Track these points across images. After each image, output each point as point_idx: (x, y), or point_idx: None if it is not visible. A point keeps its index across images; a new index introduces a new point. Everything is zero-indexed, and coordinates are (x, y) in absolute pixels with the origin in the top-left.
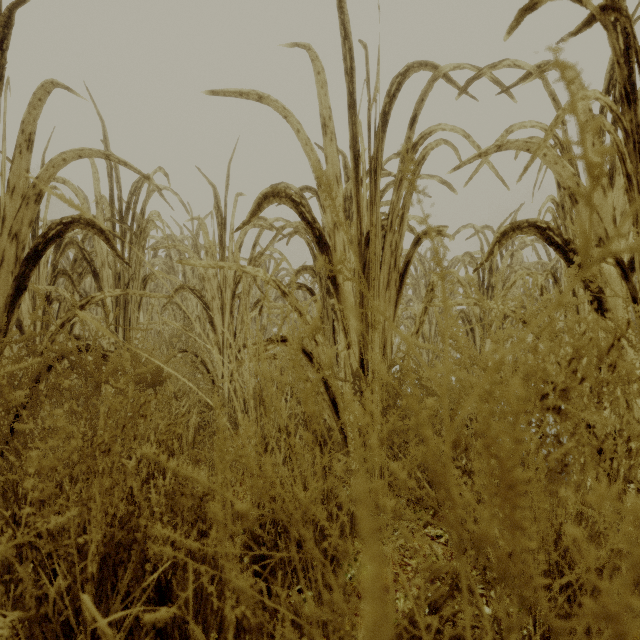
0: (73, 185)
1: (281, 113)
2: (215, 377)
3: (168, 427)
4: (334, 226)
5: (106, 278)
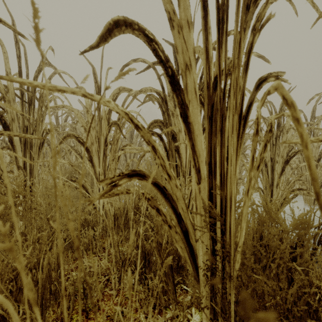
0: None
1: None
2: None
3: None
4: (185, 67)
5: (15, 129)
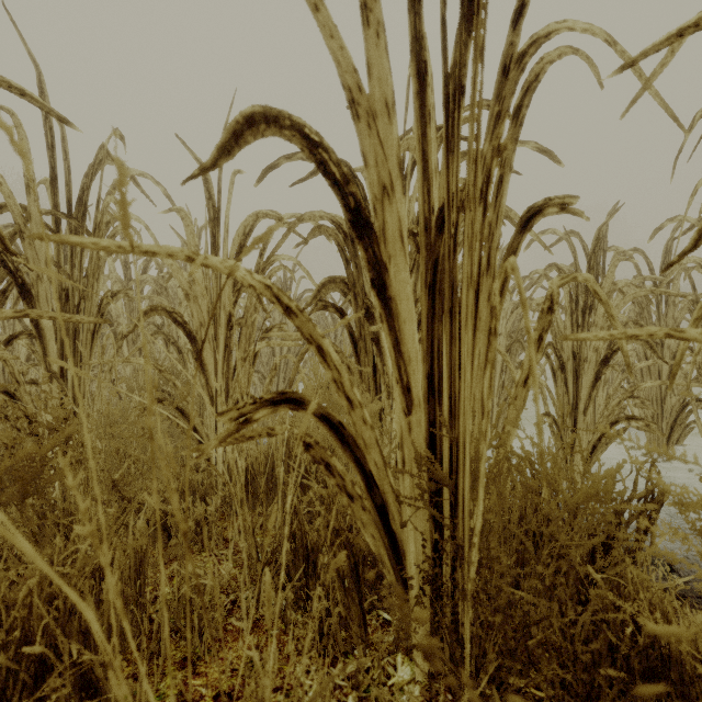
0: None
1: None
2: (205, 438)
3: None
4: (382, 192)
5: (44, 296)
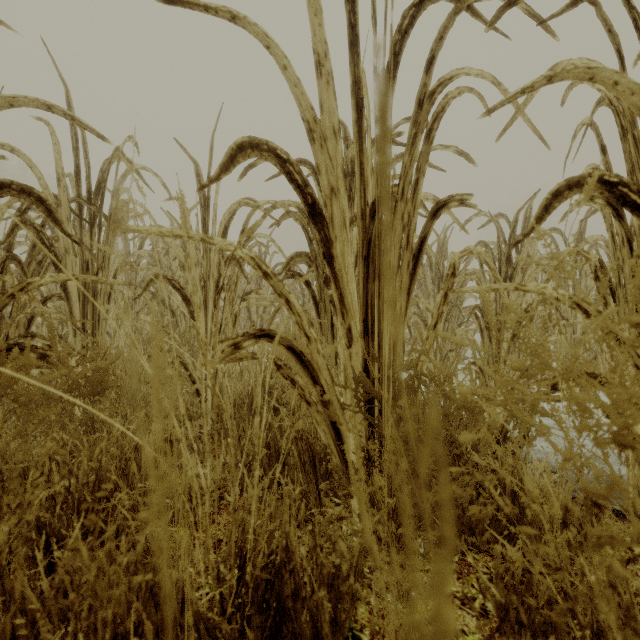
0: (25, 155)
1: (262, 42)
2: (197, 380)
3: (37, 480)
4: (331, 192)
5: (70, 266)
